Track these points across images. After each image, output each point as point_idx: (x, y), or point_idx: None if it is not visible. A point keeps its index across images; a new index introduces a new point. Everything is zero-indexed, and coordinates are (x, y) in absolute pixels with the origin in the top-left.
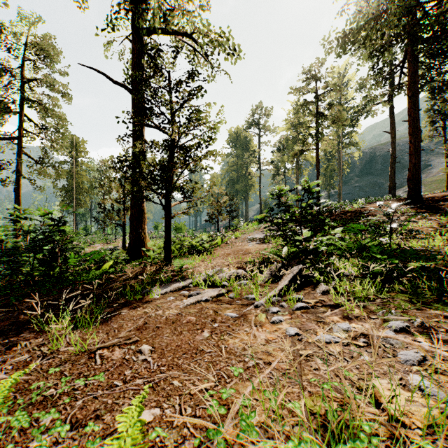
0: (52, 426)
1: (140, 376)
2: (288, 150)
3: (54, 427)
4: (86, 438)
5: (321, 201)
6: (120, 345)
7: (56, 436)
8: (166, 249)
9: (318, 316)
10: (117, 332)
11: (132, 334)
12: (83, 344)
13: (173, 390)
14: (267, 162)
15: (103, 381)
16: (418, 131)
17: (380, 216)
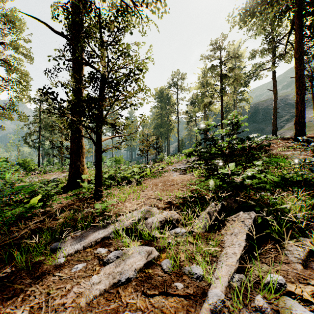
0: None
1: None
2: (198, 104)
3: None
4: None
5: (252, 135)
6: None
7: None
8: (96, 182)
9: None
10: None
11: None
12: None
13: None
14: (183, 112)
15: None
16: (303, 85)
17: (276, 151)
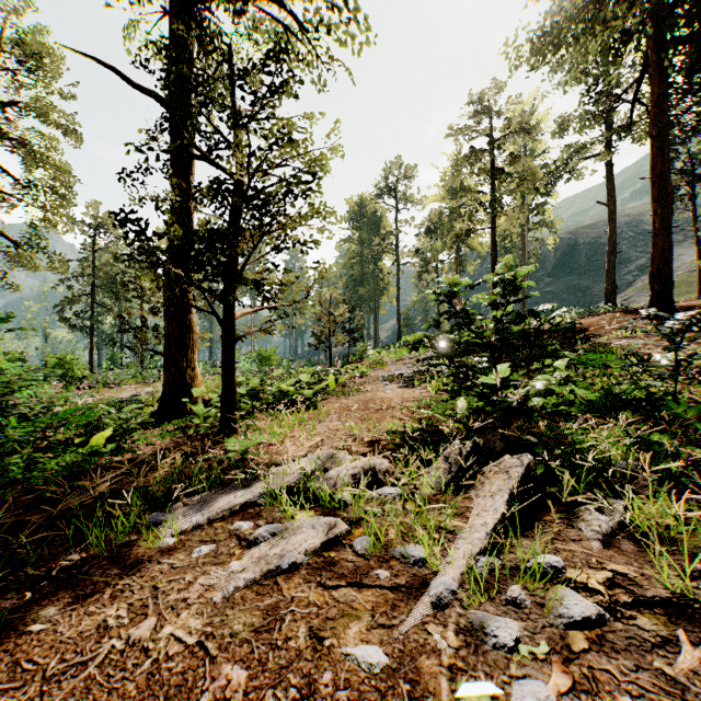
0: None
1: None
2: (443, 233)
3: None
4: None
5: (541, 306)
6: None
7: None
8: (224, 403)
9: (664, 675)
10: None
11: None
12: None
13: None
14: (409, 252)
15: None
16: (668, 195)
17: (608, 338)
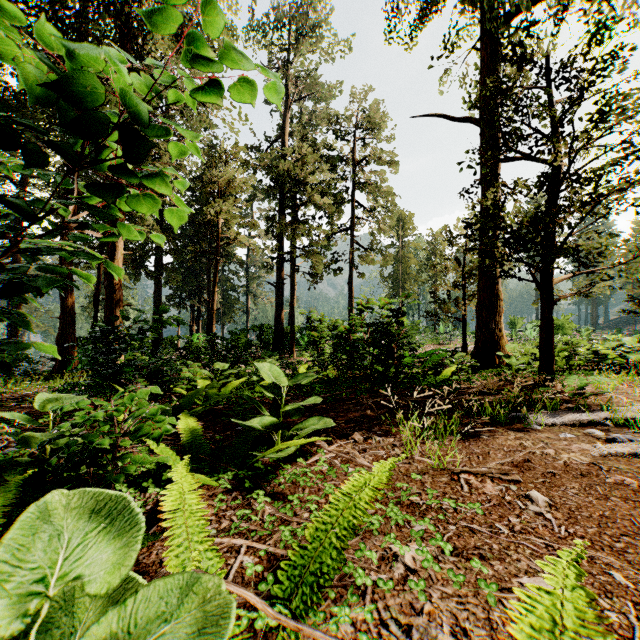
0: (427, 538)
1: (536, 533)
2: None
3: (434, 538)
4: (473, 575)
5: None
6: (491, 477)
7: (435, 551)
8: (542, 356)
9: None
10: (481, 459)
11: (507, 470)
12: (442, 458)
13: (615, 586)
14: None
15: (478, 515)
16: None
17: None
